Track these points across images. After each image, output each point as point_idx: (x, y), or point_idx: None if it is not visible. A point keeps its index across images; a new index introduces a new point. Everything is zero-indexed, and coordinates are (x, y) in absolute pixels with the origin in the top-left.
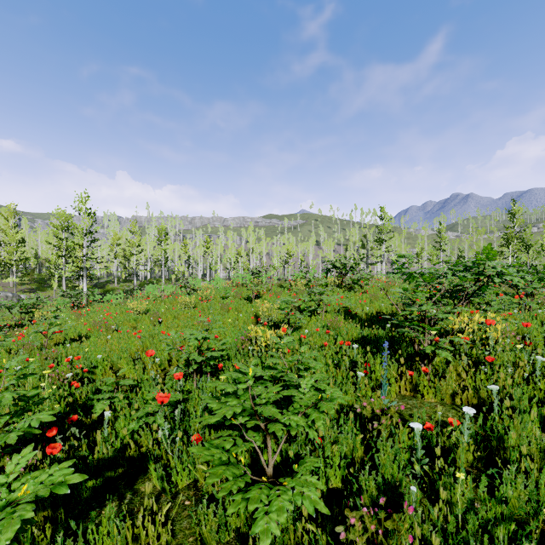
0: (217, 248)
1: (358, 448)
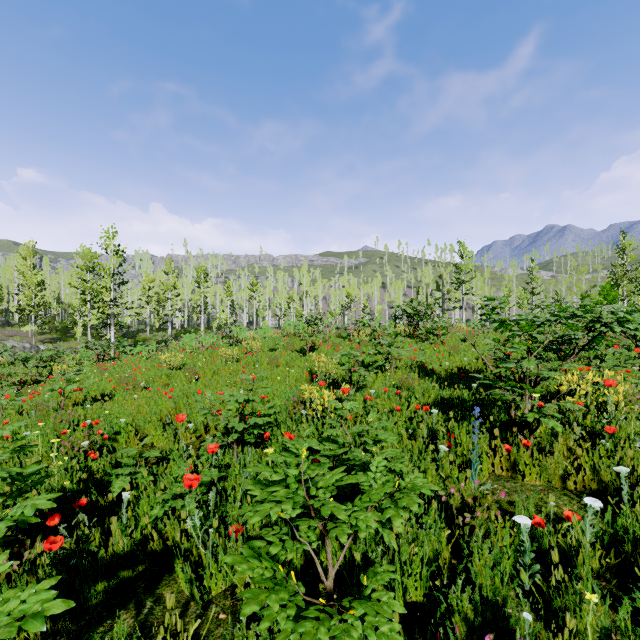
0: (265, 291)
1: (443, 547)
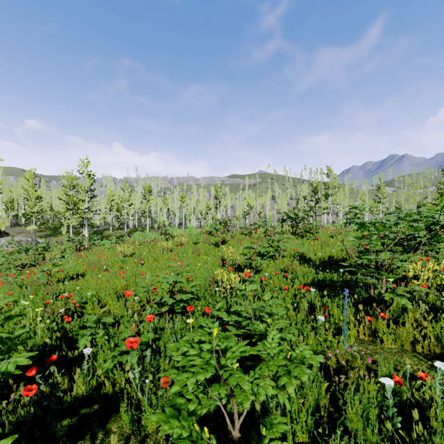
0: (191, 202)
1: (322, 397)
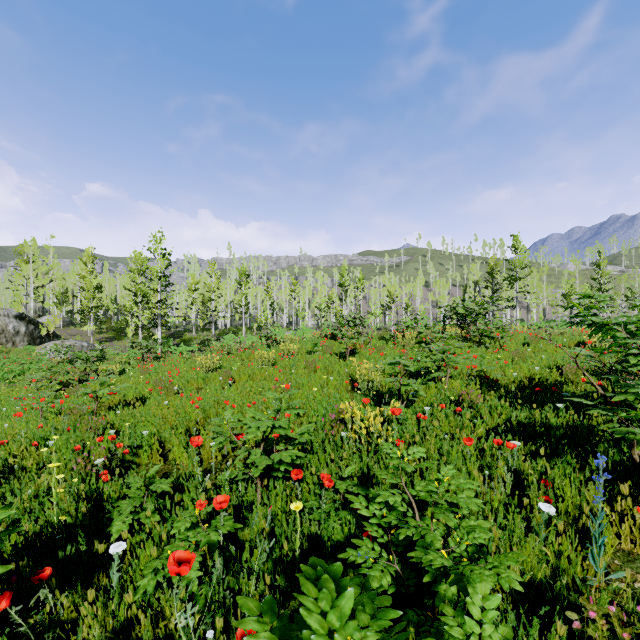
0: (305, 291)
1: None
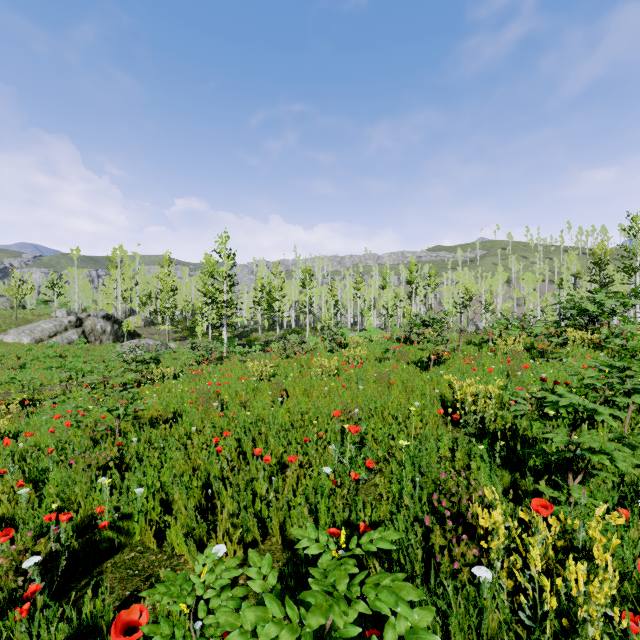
0: (370, 290)
1: None
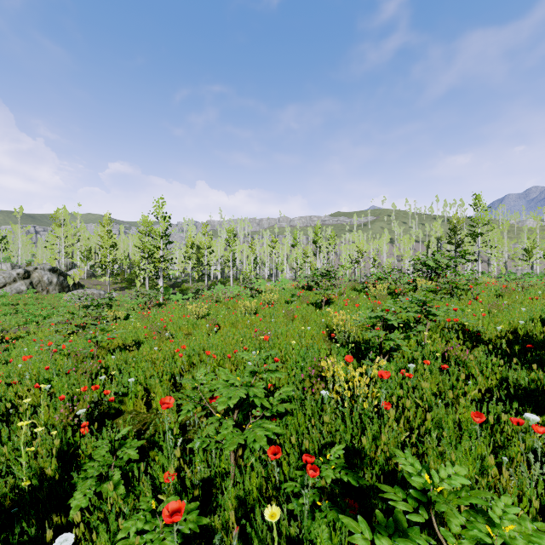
0: (283, 248)
1: None
